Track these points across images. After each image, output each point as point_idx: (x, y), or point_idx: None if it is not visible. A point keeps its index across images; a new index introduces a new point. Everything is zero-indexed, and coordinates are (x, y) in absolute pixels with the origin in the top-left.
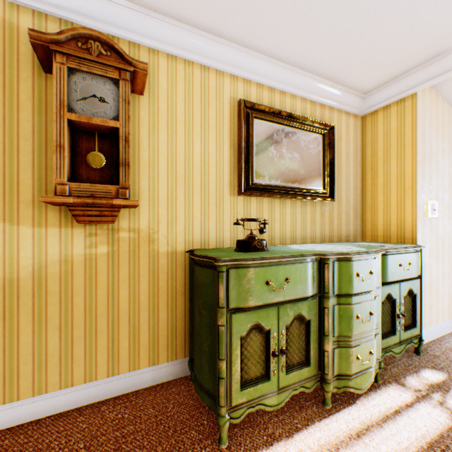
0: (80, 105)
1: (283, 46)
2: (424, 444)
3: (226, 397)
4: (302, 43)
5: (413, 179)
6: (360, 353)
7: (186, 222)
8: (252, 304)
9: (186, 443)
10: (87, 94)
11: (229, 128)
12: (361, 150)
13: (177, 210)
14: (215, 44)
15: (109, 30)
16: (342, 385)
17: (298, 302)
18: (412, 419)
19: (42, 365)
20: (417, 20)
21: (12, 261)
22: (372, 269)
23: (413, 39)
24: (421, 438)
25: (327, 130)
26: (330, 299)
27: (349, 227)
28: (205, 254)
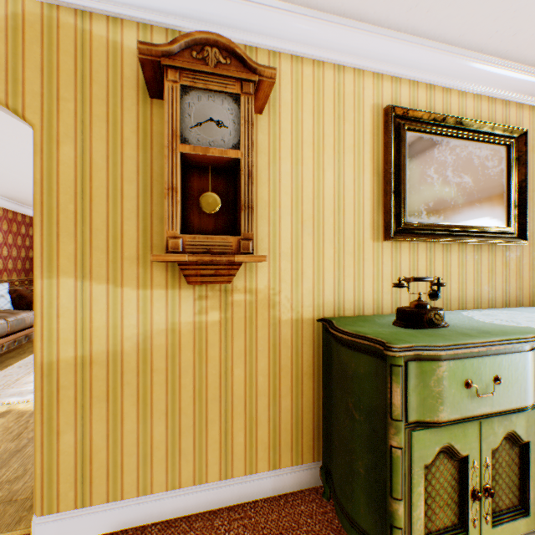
0: (194, 133)
1: (457, 19)
2: None
3: None
4: (491, 9)
5: None
6: None
7: (314, 280)
8: (443, 416)
9: None
10: (202, 119)
11: (371, 147)
12: None
13: (303, 263)
14: (354, 32)
15: (221, 34)
16: None
17: (510, 414)
18: None
19: (147, 459)
20: None
21: (115, 330)
22: None
23: None
24: None
25: (513, 138)
26: None
27: None
28: (357, 332)
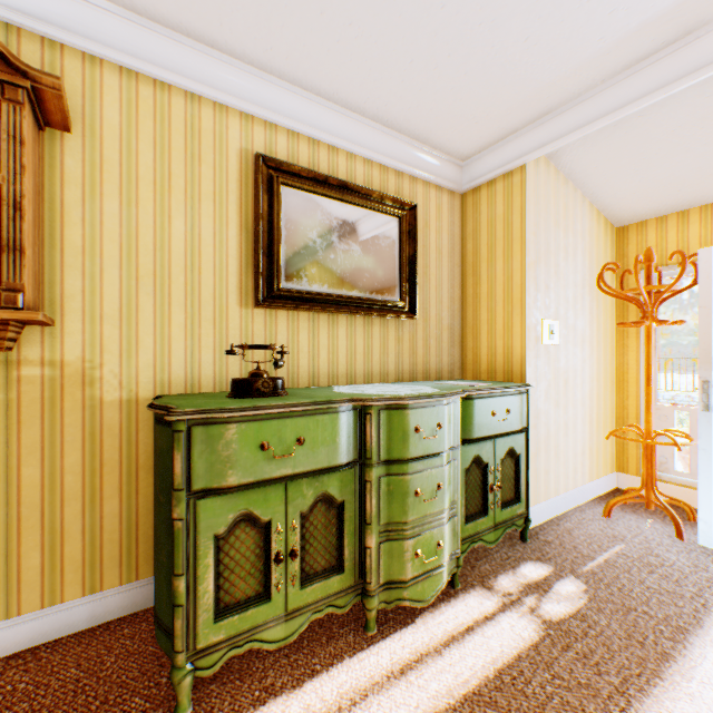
0: None
1: (323, 75)
2: (491, 673)
3: (187, 635)
4: (352, 74)
5: (523, 289)
6: (422, 547)
7: (157, 350)
8: (235, 481)
9: None
10: None
11: (239, 198)
12: (461, 243)
13: (140, 329)
14: (208, 59)
15: None
16: (395, 598)
17: (323, 475)
18: (487, 638)
19: None
20: (507, 58)
21: None
22: (442, 420)
23: (510, 86)
24: (491, 664)
25: (406, 211)
26: (374, 467)
27: (442, 358)
28: (165, 403)
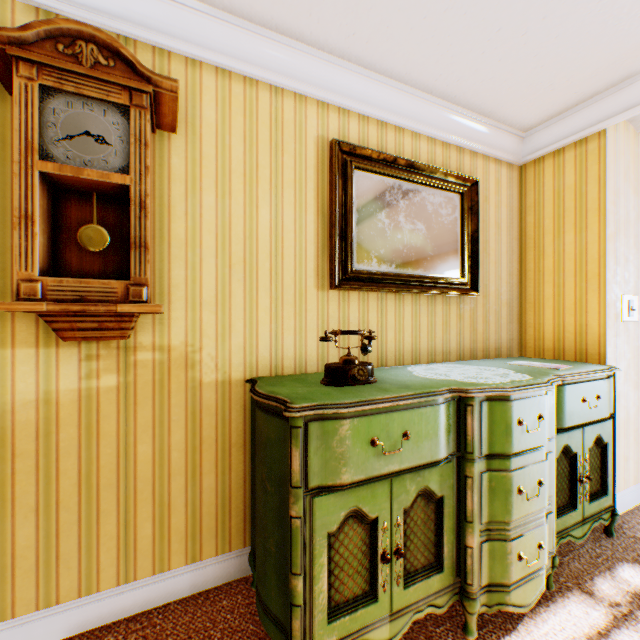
0: (62, 148)
1: (400, 55)
2: None
3: (303, 636)
4: (430, 51)
5: (601, 263)
6: (524, 548)
7: (246, 334)
8: (347, 478)
9: None
10: (74, 131)
11: (316, 184)
12: (518, 216)
13: (232, 314)
14: (292, 52)
15: (118, 28)
16: (495, 602)
17: (424, 469)
18: None
19: (6, 573)
20: (613, 12)
21: None
22: (542, 411)
23: (605, 45)
24: None
25: (467, 187)
26: (475, 462)
27: (500, 335)
28: (271, 392)
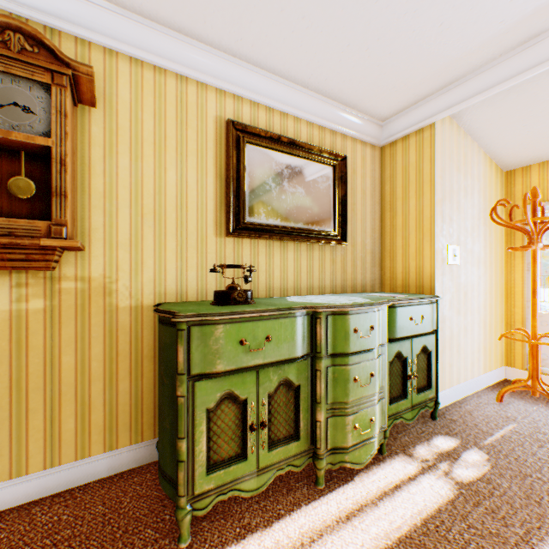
0: None
1: (279, 58)
2: (418, 521)
3: (187, 484)
4: (301, 56)
5: (432, 221)
6: (359, 421)
7: (156, 269)
8: (221, 368)
9: (136, 545)
10: (4, 101)
11: (215, 153)
12: (380, 186)
13: (144, 253)
14: (193, 49)
15: (45, 20)
16: (338, 461)
17: (284, 365)
18: (412, 494)
19: None
20: (424, 39)
21: None
22: (374, 323)
23: (425, 62)
24: (417, 514)
25: (339, 161)
26: (323, 359)
27: (365, 276)
28: (168, 309)
